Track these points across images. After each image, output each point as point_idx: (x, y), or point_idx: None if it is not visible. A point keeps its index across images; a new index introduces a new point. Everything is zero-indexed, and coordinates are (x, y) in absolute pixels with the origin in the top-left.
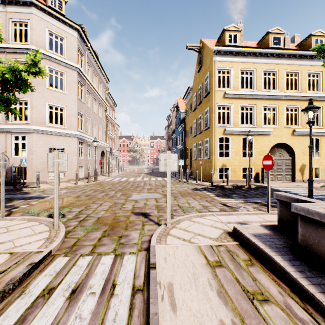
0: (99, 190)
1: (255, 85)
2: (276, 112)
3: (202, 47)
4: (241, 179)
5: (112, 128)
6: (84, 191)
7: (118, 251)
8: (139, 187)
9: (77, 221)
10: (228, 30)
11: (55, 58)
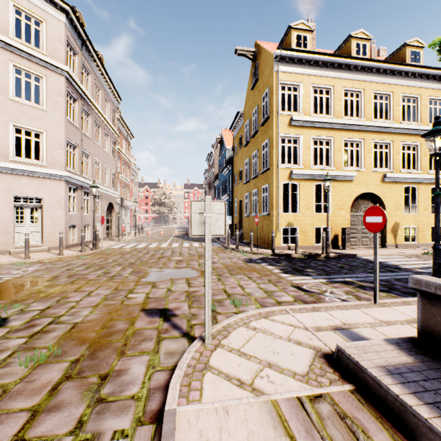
0: (95, 265)
1: (333, 109)
2: (361, 150)
3: (258, 53)
4: (314, 243)
5: (127, 169)
6: (70, 267)
7: (86, 430)
8: (164, 259)
9: (27, 336)
10: (295, 29)
11: (25, 51)
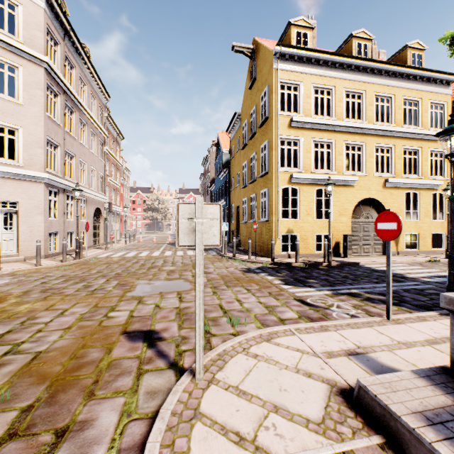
0: (76, 277)
1: (334, 110)
2: (362, 154)
3: (257, 50)
4: (314, 251)
5: (117, 172)
6: (46, 279)
7: None
8: (154, 269)
9: None
10: (295, 25)
11: None
